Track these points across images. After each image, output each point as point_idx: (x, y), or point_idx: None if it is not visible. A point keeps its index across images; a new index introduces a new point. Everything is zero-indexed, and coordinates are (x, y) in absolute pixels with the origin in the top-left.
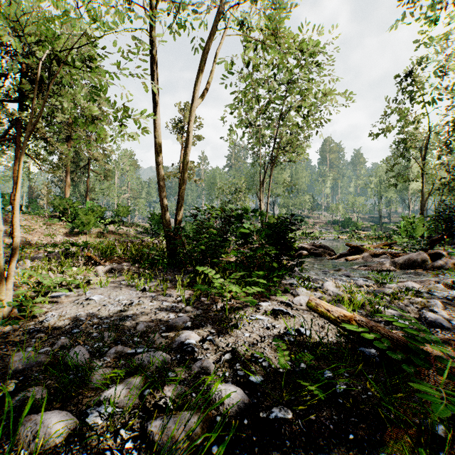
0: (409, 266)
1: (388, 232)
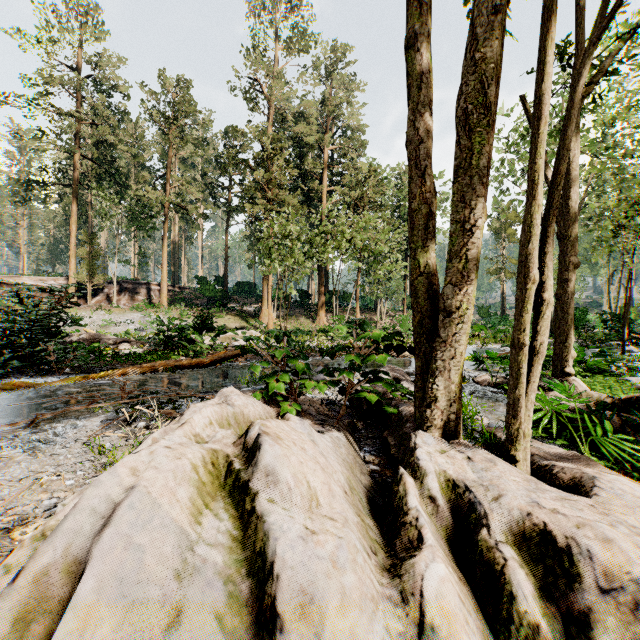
0: None
1: None
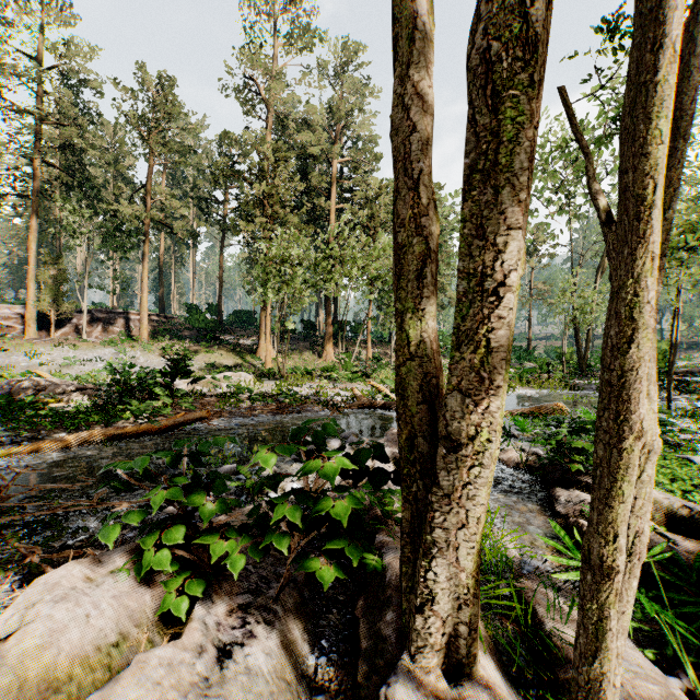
0: None
1: None
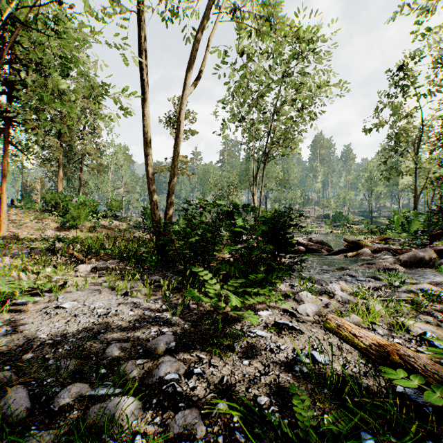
0: (415, 263)
1: (381, 227)
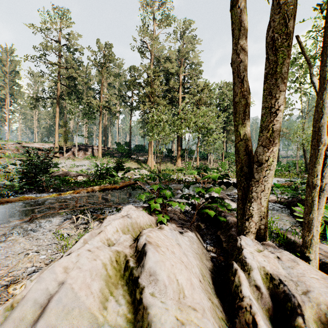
0: None
1: None
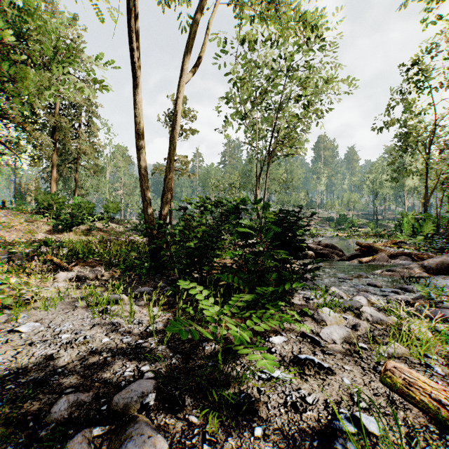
0: (442, 270)
1: (389, 229)
